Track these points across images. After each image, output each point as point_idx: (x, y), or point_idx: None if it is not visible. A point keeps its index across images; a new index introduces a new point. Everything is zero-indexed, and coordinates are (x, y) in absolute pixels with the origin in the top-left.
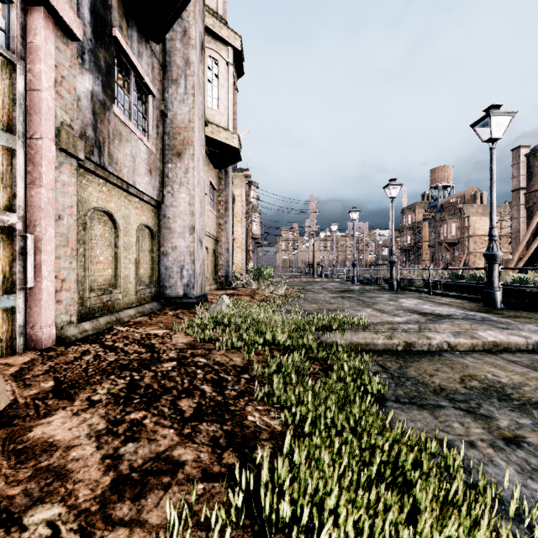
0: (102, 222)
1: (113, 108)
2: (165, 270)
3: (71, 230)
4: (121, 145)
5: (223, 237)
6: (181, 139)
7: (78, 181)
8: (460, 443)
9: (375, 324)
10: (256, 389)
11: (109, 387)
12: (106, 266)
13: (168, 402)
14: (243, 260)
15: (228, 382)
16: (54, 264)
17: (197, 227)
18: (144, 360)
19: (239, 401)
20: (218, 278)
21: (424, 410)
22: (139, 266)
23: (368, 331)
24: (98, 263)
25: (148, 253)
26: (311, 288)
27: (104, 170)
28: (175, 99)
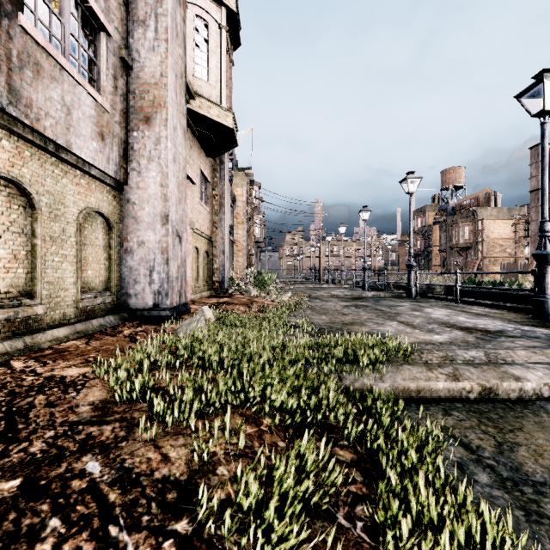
0: (4, 195)
1: (18, 17)
2: (128, 272)
3: None
4: (39, 82)
5: (217, 237)
6: (150, 98)
7: None
8: None
9: (419, 351)
10: None
11: None
12: (12, 265)
13: None
14: (244, 264)
15: None
16: None
17: (173, 216)
18: None
19: None
20: (213, 284)
21: None
22: (84, 267)
23: (416, 365)
24: None
25: (102, 249)
26: (318, 295)
27: (2, 112)
28: (142, 46)
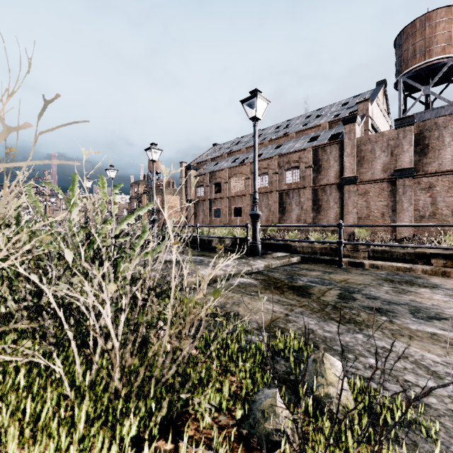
0: None
1: None
2: None
3: None
4: None
5: None
6: None
7: None
8: None
9: None
10: None
11: None
12: None
13: None
14: None
15: None
16: None
17: None
18: None
19: None
20: None
21: None
22: None
23: None
24: None
25: None
26: None
27: None
28: None
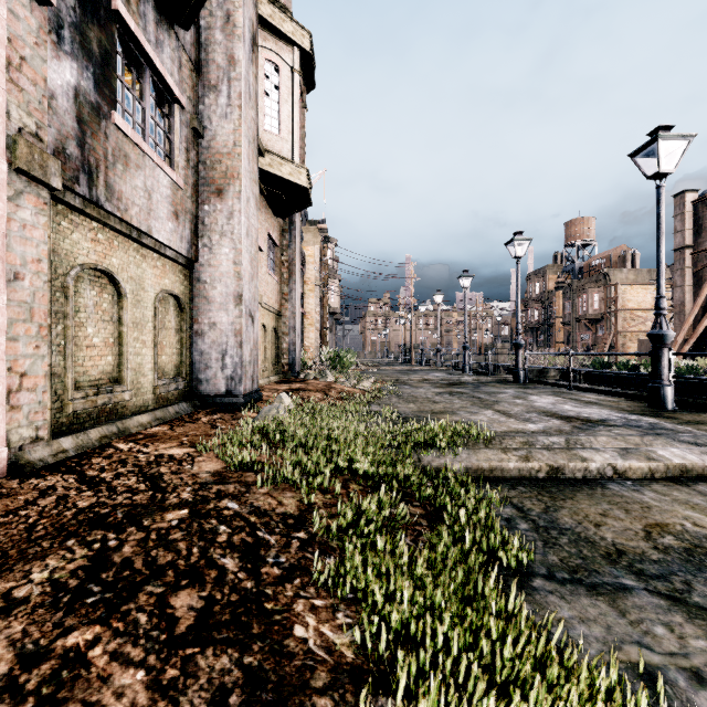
0: (98, 286)
1: (113, 116)
2: (199, 356)
3: (39, 297)
4: (127, 173)
5: (287, 311)
6: (222, 169)
7: (54, 222)
8: (677, 674)
9: (501, 437)
10: (316, 561)
11: (56, 565)
12: (104, 352)
13: (152, 599)
14: (316, 342)
15: (269, 549)
16: (5, 349)
17: (247, 295)
18: (136, 506)
19: (285, 588)
20: (281, 367)
21: (598, 597)
22: (159, 352)
23: (493, 449)
24: (91, 347)
25: (174, 332)
26: (408, 380)
27: (99, 208)
28: (214, 113)
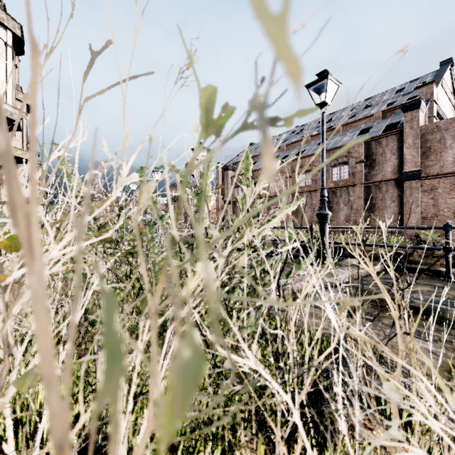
0: None
1: None
2: None
3: None
4: None
5: None
6: None
7: None
8: None
9: None
10: None
11: None
12: None
13: None
14: None
15: None
16: None
17: None
18: None
19: None
20: None
21: None
22: None
23: None
24: None
25: None
26: None
27: None
28: None
